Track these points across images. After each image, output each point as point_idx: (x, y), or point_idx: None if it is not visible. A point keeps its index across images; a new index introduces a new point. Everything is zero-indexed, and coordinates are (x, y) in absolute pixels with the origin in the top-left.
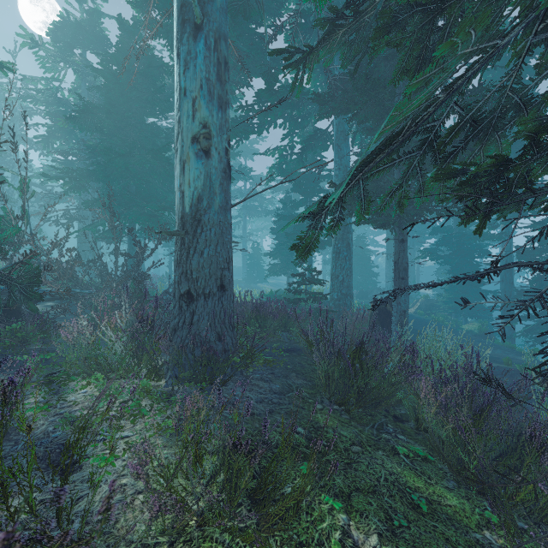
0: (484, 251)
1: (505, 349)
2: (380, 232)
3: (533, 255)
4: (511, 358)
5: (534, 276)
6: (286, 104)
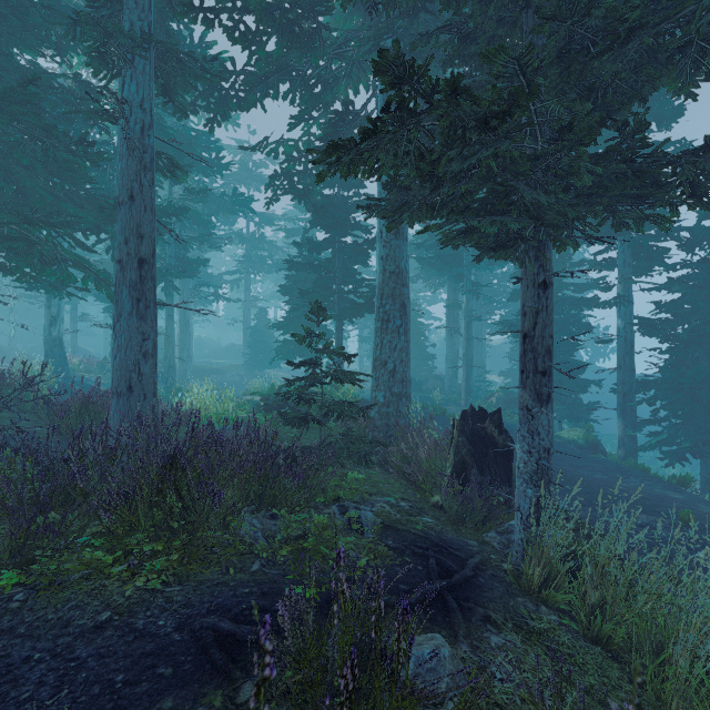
0: (585, 324)
1: (641, 476)
2: (434, 300)
3: (667, 330)
4: (662, 496)
5: (666, 360)
6: (290, 38)
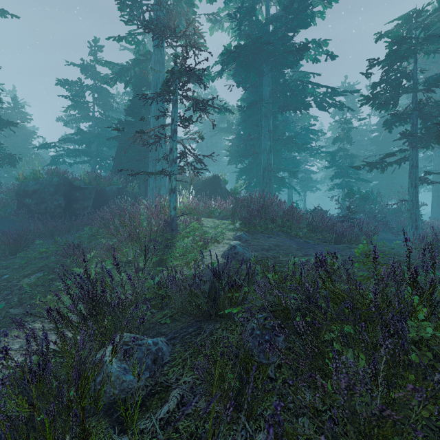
0: None
1: None
2: None
3: None
4: None
5: None
6: None
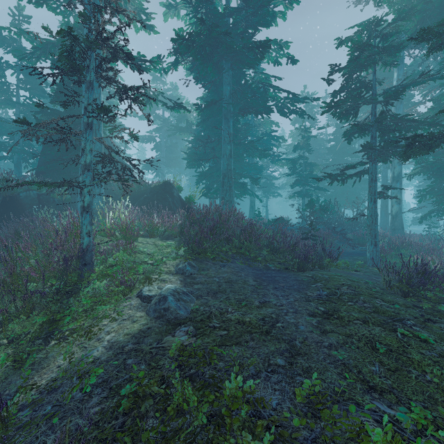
0: None
1: None
2: None
3: None
4: None
5: None
6: None
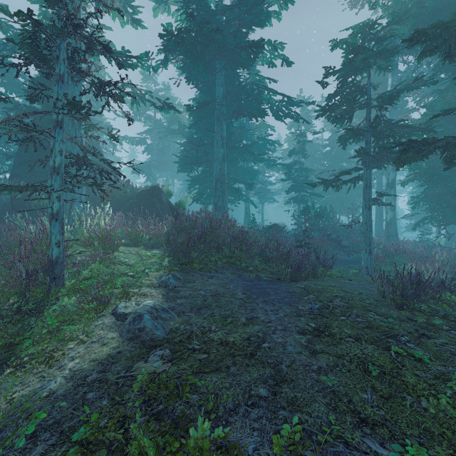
0: None
1: None
2: None
3: None
4: None
5: None
6: None
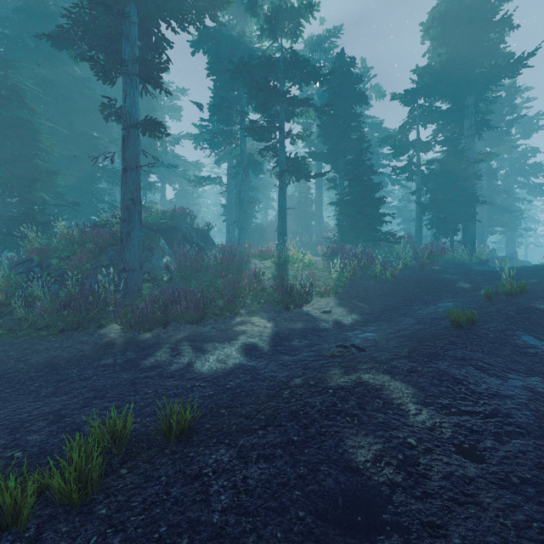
0: None
1: None
2: None
3: None
4: None
5: None
6: None
